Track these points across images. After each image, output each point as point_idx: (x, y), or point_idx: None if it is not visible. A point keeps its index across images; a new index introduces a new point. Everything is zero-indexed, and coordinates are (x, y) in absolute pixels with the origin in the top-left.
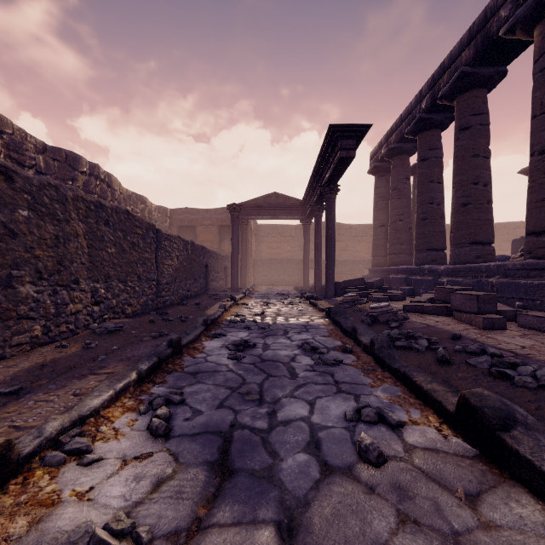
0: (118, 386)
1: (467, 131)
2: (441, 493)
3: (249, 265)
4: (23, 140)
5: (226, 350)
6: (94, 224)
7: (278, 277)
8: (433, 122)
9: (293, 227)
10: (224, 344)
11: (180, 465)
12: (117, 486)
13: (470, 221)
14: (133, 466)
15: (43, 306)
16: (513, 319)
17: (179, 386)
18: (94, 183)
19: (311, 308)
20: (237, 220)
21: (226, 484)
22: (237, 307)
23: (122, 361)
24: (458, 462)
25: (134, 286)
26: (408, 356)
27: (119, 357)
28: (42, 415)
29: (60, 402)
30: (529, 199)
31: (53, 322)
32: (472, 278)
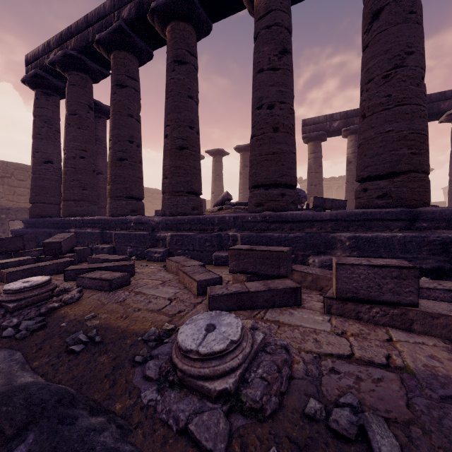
0: None
1: (183, 66)
2: None
3: None
4: None
5: None
6: None
7: None
8: (134, 44)
9: None
10: None
11: None
12: None
13: (188, 168)
14: None
15: None
16: None
17: None
18: None
19: None
20: None
21: None
22: None
23: None
24: None
25: None
26: None
27: None
28: None
29: None
30: (258, 151)
31: None
32: (200, 231)
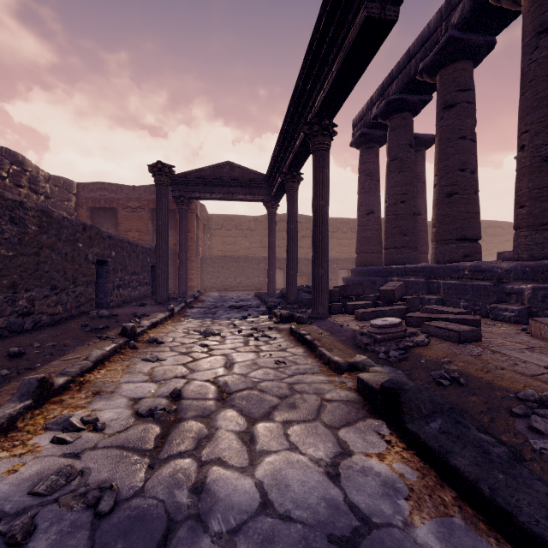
0: None
1: None
2: None
3: (193, 263)
4: None
5: None
6: None
7: (234, 279)
8: (467, 47)
9: (252, 219)
10: None
11: None
12: None
13: None
14: None
15: None
16: None
17: None
18: None
19: (300, 352)
20: (165, 189)
21: None
22: (123, 359)
23: None
24: None
25: None
26: None
27: None
28: None
29: None
30: None
31: None
32: None
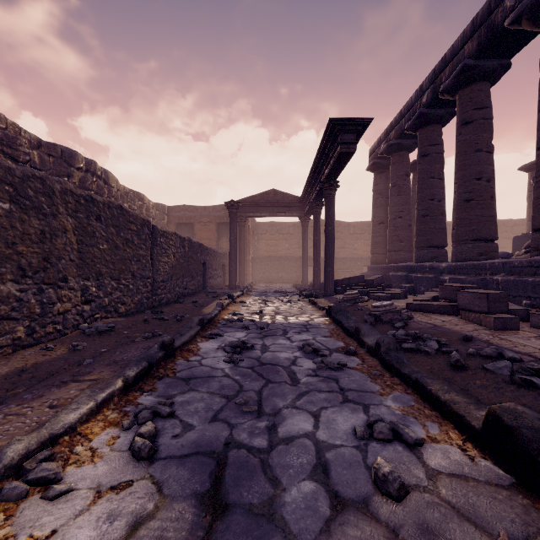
0: (100, 396)
1: (469, 125)
2: (479, 538)
3: (247, 262)
4: (17, 135)
5: (223, 352)
6: (85, 219)
7: (277, 274)
8: (434, 117)
9: (291, 225)
10: (220, 345)
11: (163, 498)
12: (85, 528)
13: (473, 218)
14: (108, 499)
15: (27, 306)
16: (524, 319)
17: (169, 394)
18: (91, 179)
19: (310, 306)
20: (235, 217)
21: (217, 524)
22: (234, 306)
23: (109, 366)
24: (493, 494)
25: (128, 284)
26: (417, 359)
27: (106, 361)
28: (9, 433)
29: (32, 416)
30: (536, 194)
31: (38, 322)
32: (475, 275)
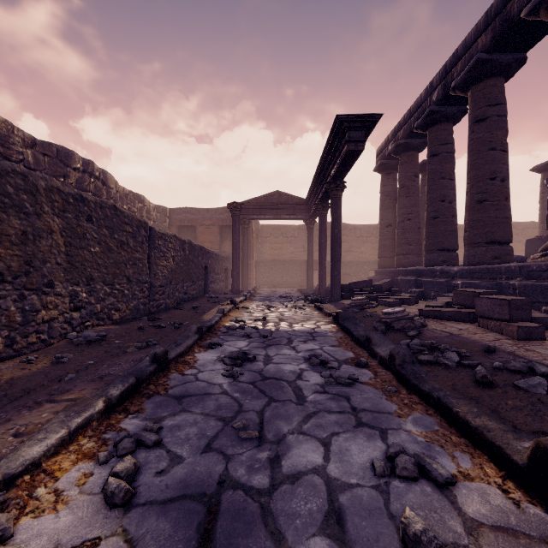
0: (75, 422)
1: (483, 123)
2: None
3: (250, 266)
4: (9, 133)
5: (222, 364)
6: (74, 219)
7: (281, 278)
8: (445, 115)
9: (296, 228)
10: (219, 356)
11: None
12: None
13: (486, 219)
14: None
15: (6, 314)
16: None
17: (158, 416)
18: (88, 180)
19: (316, 312)
20: (237, 219)
21: None
22: (237, 311)
23: (92, 382)
24: None
25: (123, 289)
26: (437, 374)
27: (91, 376)
28: None
29: None
30: None
31: (19, 332)
32: (489, 280)
